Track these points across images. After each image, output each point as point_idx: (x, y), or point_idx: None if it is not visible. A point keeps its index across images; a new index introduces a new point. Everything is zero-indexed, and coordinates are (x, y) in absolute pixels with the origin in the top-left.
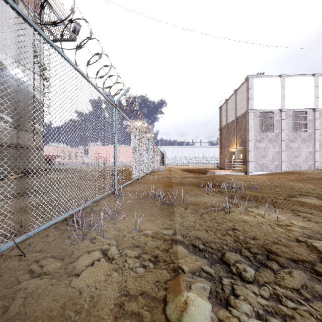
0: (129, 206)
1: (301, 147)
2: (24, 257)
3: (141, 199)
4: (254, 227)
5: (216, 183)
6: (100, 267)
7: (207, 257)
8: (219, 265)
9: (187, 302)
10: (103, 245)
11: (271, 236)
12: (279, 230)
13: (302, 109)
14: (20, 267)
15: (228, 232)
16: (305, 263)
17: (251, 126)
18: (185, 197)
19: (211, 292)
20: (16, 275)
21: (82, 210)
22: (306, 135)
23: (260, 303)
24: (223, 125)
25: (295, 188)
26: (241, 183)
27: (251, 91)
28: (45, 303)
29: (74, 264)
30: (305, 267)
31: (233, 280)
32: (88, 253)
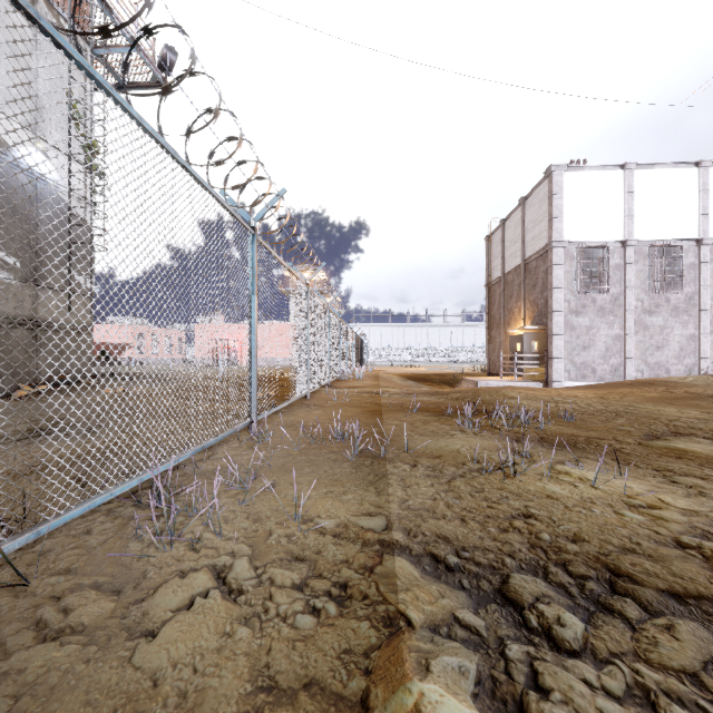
0: (283, 459)
1: (669, 325)
2: (27, 587)
3: (311, 445)
4: (575, 510)
5: (480, 407)
6: (207, 615)
7: (466, 588)
8: (497, 609)
9: (422, 709)
10: (218, 557)
11: (617, 533)
12: (635, 519)
13: (672, 241)
14: (13, 615)
15: (515, 524)
16: (704, 603)
17: (558, 278)
18: (411, 439)
19: (480, 681)
20: (1, 635)
21: (174, 469)
22: (681, 299)
23: (604, 711)
24: (494, 276)
25: (660, 419)
26: (538, 407)
27: (558, 200)
28: (63, 712)
29: (144, 605)
30: (706, 613)
31: (532, 650)
32: (181, 578)
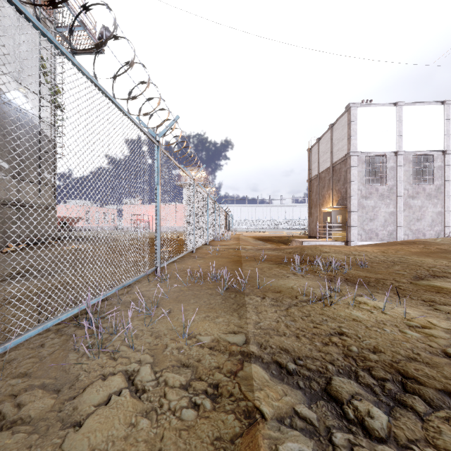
0: (177, 293)
1: (425, 205)
2: None
3: (195, 283)
4: (373, 329)
5: (305, 258)
6: (119, 409)
7: (301, 387)
8: (324, 405)
9: None
10: (129, 364)
11: (403, 346)
12: (414, 336)
13: (427, 151)
14: None
15: (333, 340)
16: None
17: (354, 175)
18: (261, 279)
19: None
20: None
21: (104, 300)
22: (433, 189)
23: None
24: (313, 174)
25: (423, 266)
26: (342, 258)
27: (354, 125)
28: None
29: (75, 402)
30: None
31: (352, 437)
32: (102, 380)
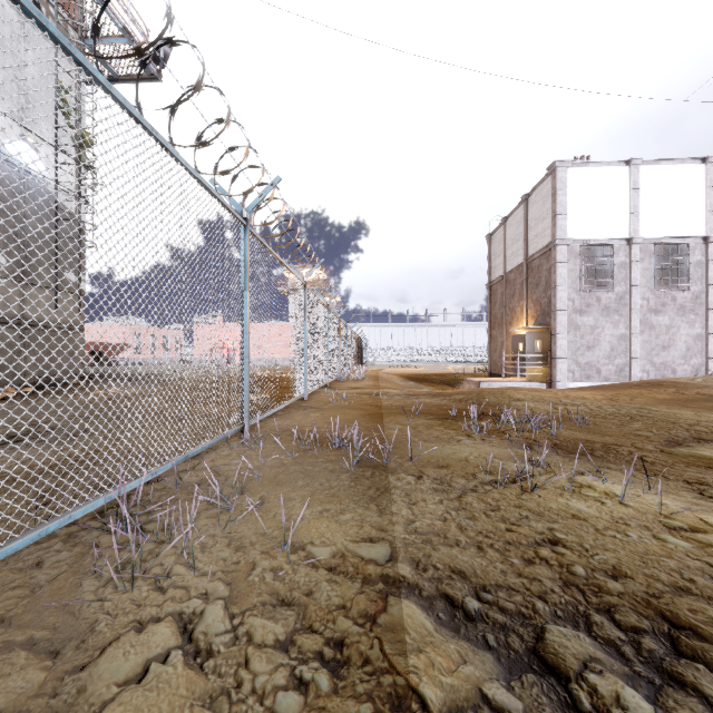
0: (275, 470)
1: (675, 324)
2: None
3: (307, 452)
4: (608, 535)
5: (485, 410)
6: (162, 693)
7: (492, 646)
8: (536, 682)
9: None
10: (187, 600)
11: (664, 565)
12: (680, 546)
13: (679, 238)
14: None
15: (541, 554)
16: None
17: (562, 276)
18: (415, 445)
19: None
20: None
21: (153, 481)
22: (688, 298)
23: None
24: (496, 275)
25: (679, 423)
26: (546, 410)
27: (562, 197)
28: None
29: (83, 678)
30: None
31: None
32: (137, 631)
